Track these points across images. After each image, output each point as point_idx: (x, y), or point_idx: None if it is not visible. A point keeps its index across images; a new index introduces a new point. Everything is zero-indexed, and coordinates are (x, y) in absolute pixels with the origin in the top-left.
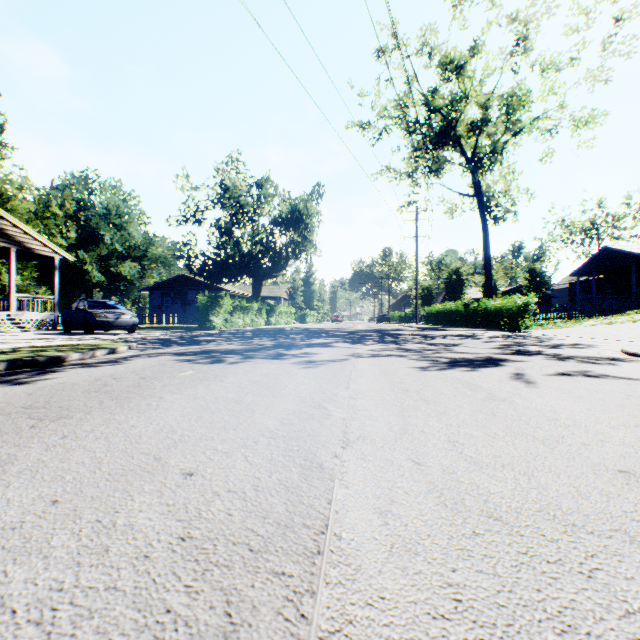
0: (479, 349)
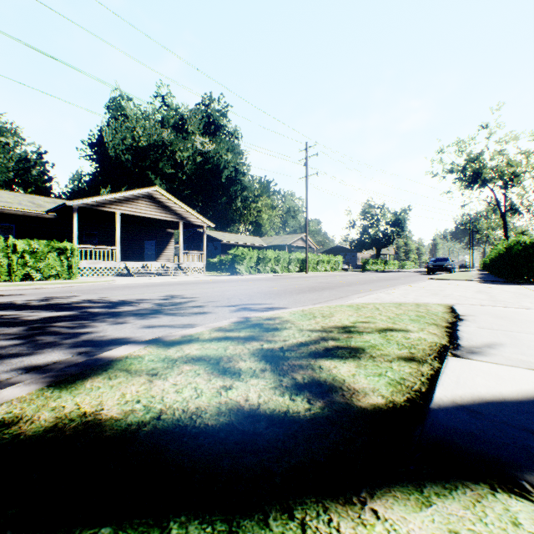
0: None
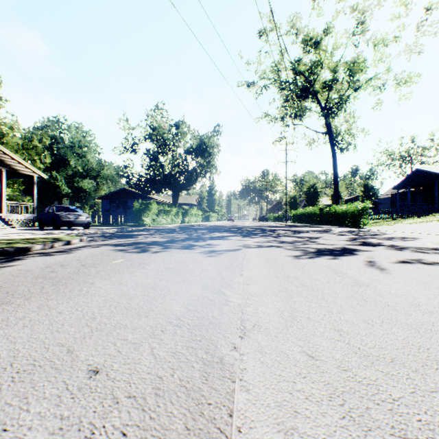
0: (335, 241)
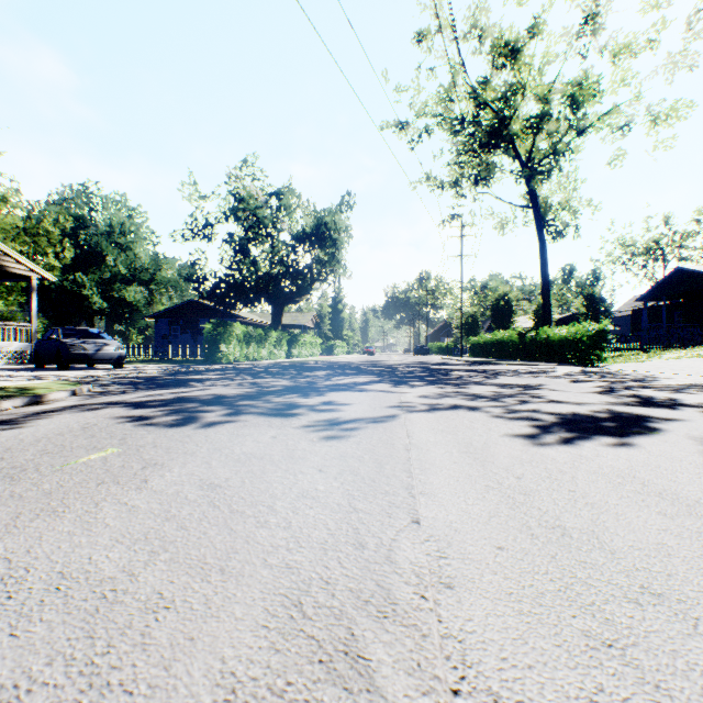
0: (578, 395)
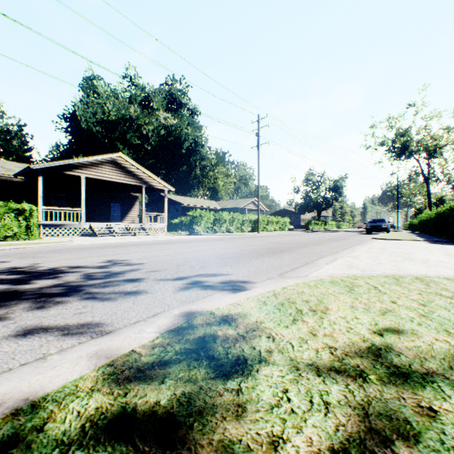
0: None
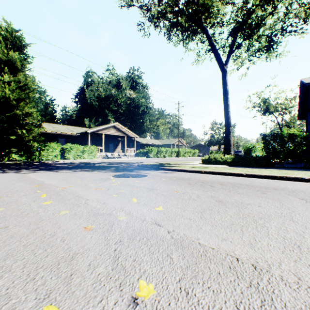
0: None
